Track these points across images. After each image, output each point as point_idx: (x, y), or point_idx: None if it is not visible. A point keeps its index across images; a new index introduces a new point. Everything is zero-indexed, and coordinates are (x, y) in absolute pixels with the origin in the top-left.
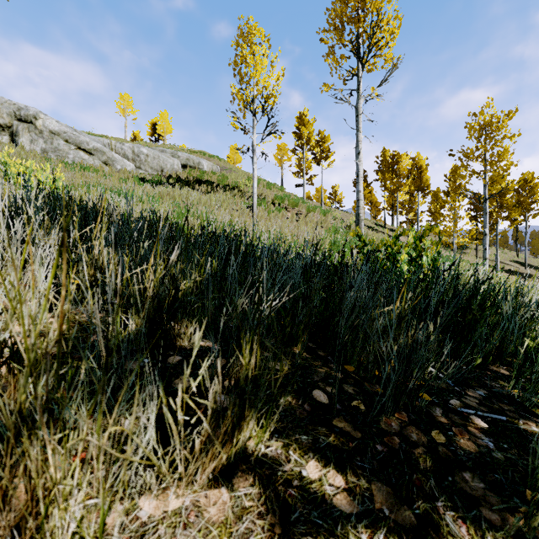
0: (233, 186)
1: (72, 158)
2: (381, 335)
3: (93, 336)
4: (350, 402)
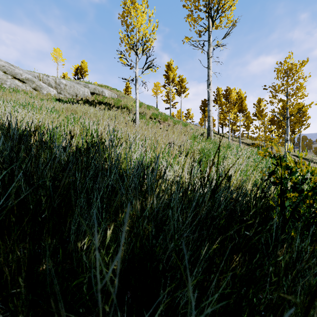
0: (124, 107)
1: (9, 85)
2: None
3: None
4: None
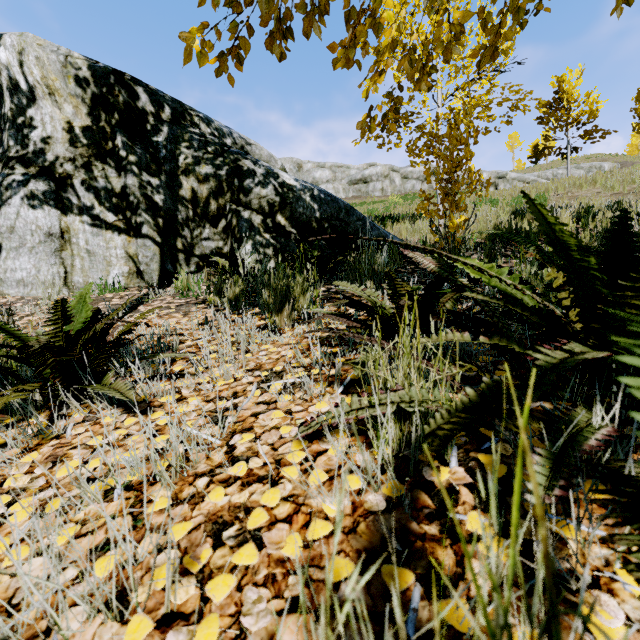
0: None
1: None
2: None
3: None
4: None
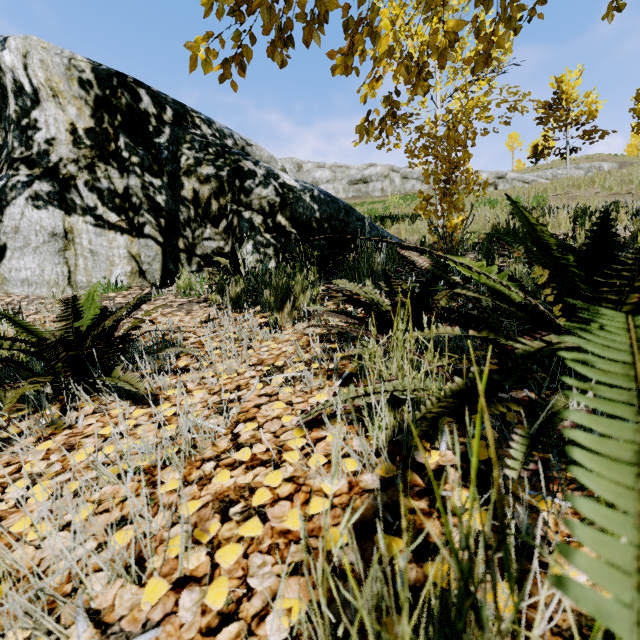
0: None
1: None
2: None
3: None
4: None
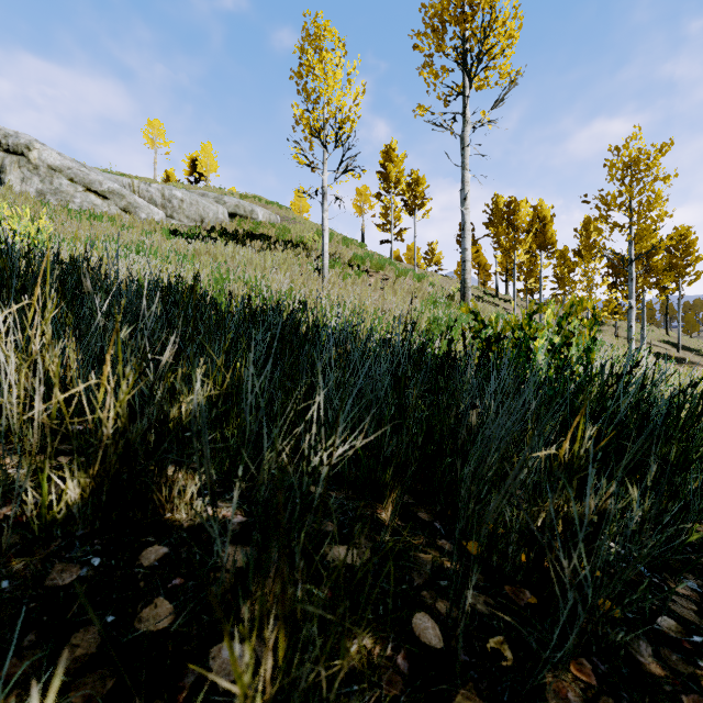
0: (297, 242)
1: (78, 203)
2: (532, 497)
3: (5, 507)
4: (484, 641)
